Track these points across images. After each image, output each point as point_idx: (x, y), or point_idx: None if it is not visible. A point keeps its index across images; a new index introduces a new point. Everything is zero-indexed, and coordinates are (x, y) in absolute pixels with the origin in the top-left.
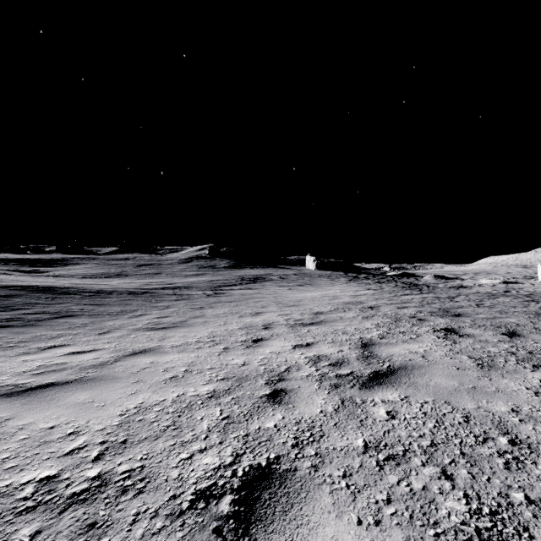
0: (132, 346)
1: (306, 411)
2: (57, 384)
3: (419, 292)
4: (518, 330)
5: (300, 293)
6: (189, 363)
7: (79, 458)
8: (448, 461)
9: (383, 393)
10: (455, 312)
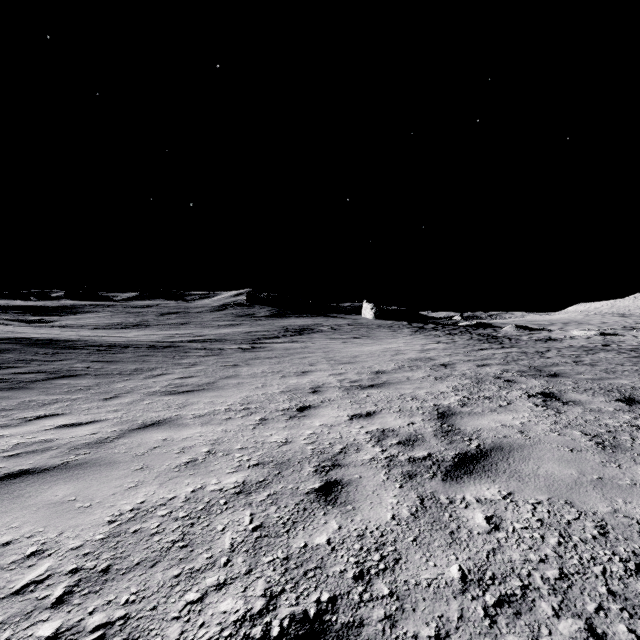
0: (143, 415)
1: (371, 516)
2: (33, 471)
3: (500, 345)
4: (636, 395)
5: (356, 347)
6: (214, 441)
7: (33, 600)
8: (593, 608)
9: (476, 487)
10: (550, 371)
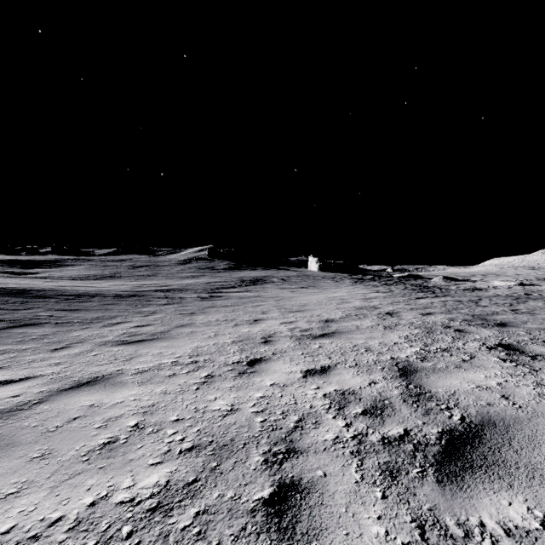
0: (83, 370)
1: None
2: None
3: (434, 294)
4: None
5: (304, 296)
6: (147, 408)
7: None
8: None
9: (491, 499)
10: (495, 320)
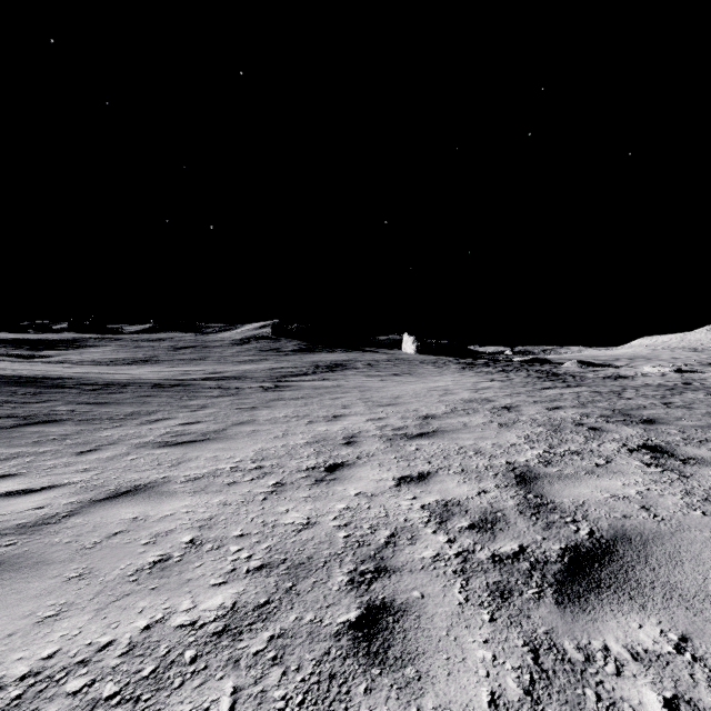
0: (119, 478)
1: (453, 697)
2: None
3: (565, 384)
4: None
5: (397, 386)
6: (204, 522)
7: None
8: None
9: (619, 621)
10: (640, 416)
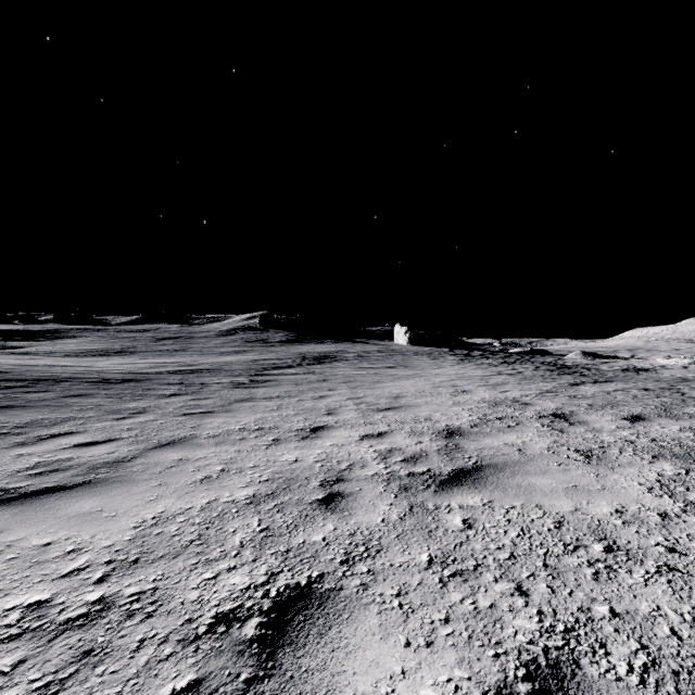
0: None
1: None
2: None
3: (589, 378)
4: None
5: (394, 381)
6: None
7: None
8: None
9: None
10: None
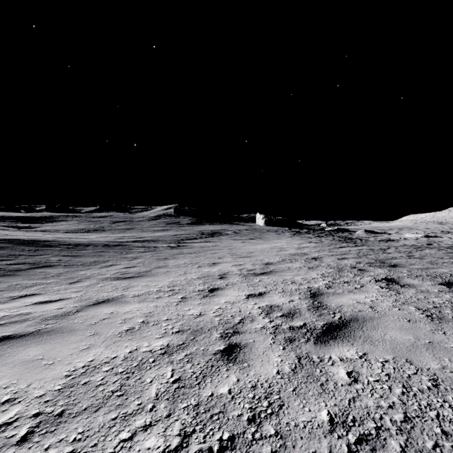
0: (97, 295)
1: (262, 371)
2: (13, 337)
3: (354, 244)
4: None
5: (251, 246)
6: (147, 314)
7: (3, 439)
8: (431, 445)
9: (339, 349)
10: (390, 263)
